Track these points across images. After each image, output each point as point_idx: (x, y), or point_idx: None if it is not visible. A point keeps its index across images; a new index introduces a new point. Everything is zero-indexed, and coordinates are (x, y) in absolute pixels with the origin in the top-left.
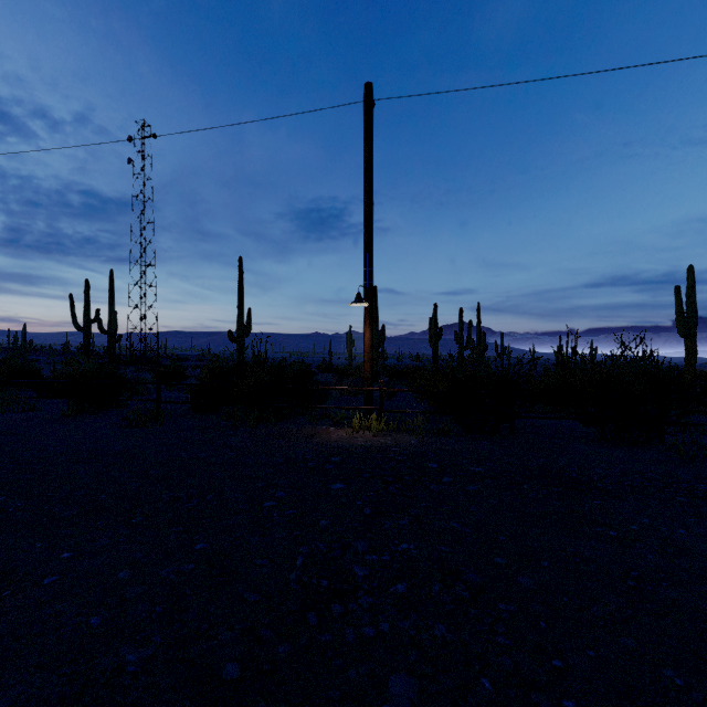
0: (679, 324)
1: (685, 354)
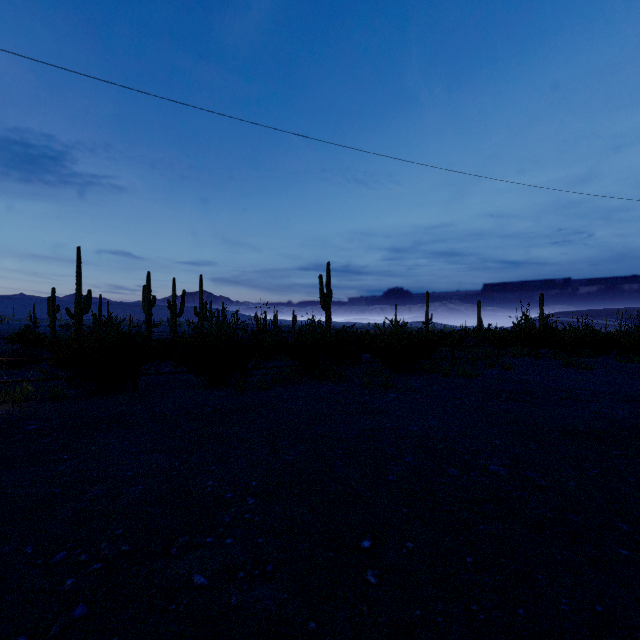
0: (322, 300)
1: (326, 320)
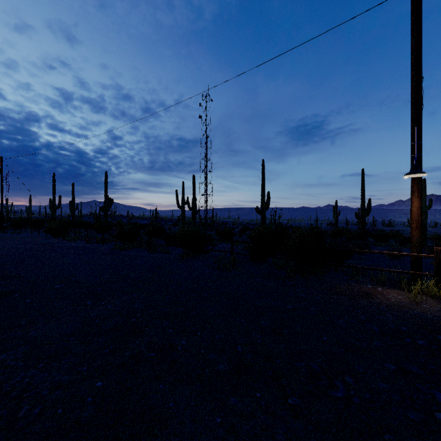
0: None
1: None
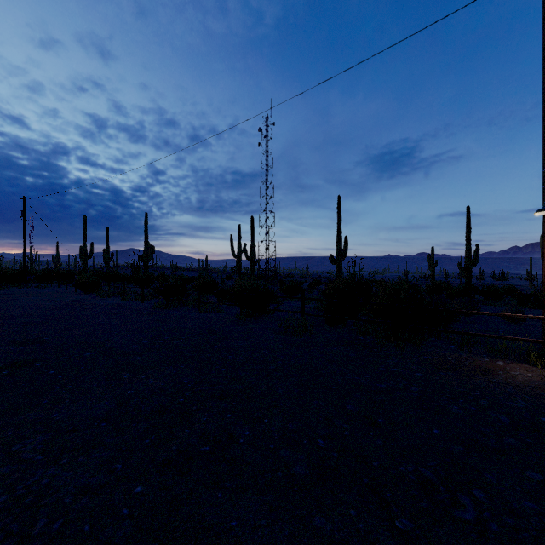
0: None
1: None
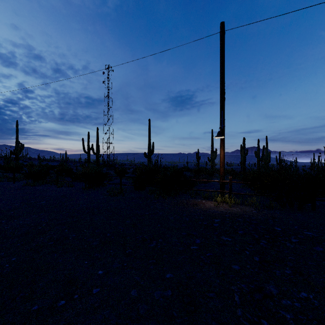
0: None
1: None
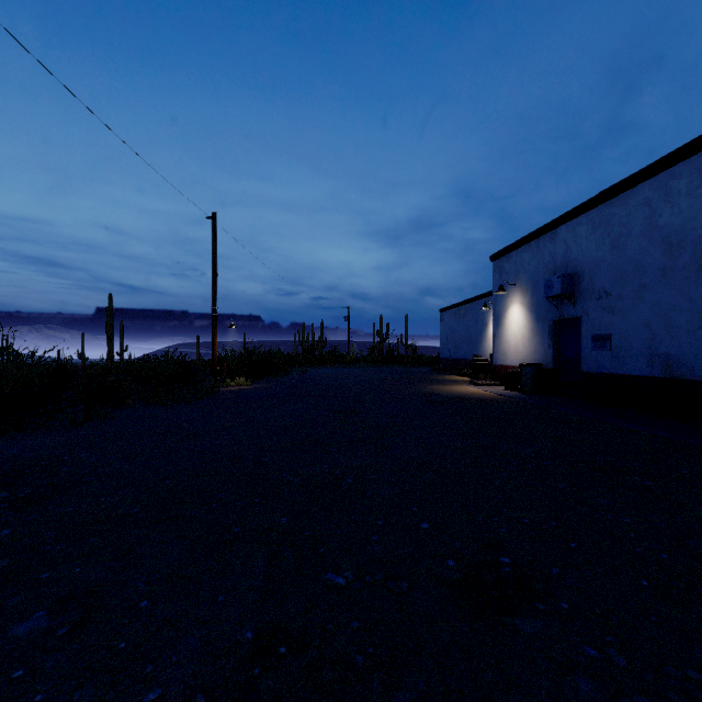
0: (110, 331)
1: (109, 351)
